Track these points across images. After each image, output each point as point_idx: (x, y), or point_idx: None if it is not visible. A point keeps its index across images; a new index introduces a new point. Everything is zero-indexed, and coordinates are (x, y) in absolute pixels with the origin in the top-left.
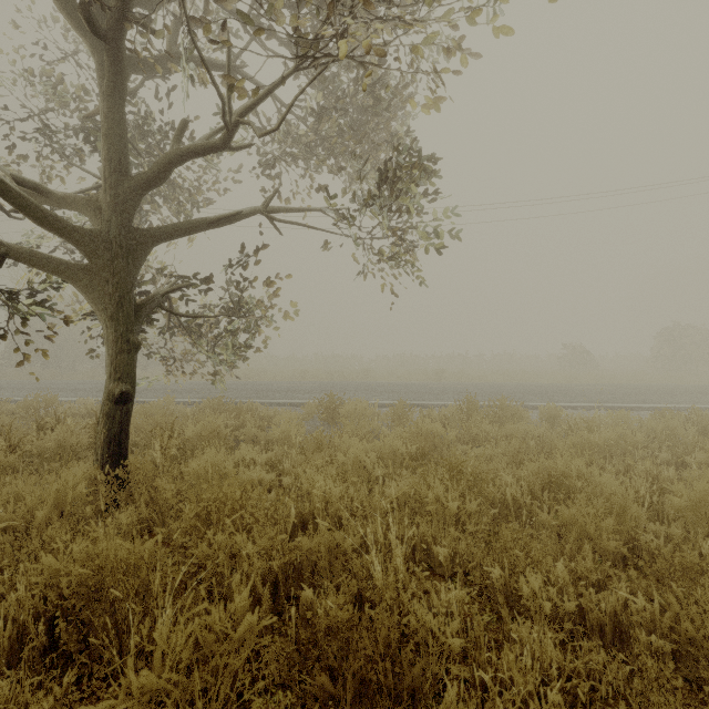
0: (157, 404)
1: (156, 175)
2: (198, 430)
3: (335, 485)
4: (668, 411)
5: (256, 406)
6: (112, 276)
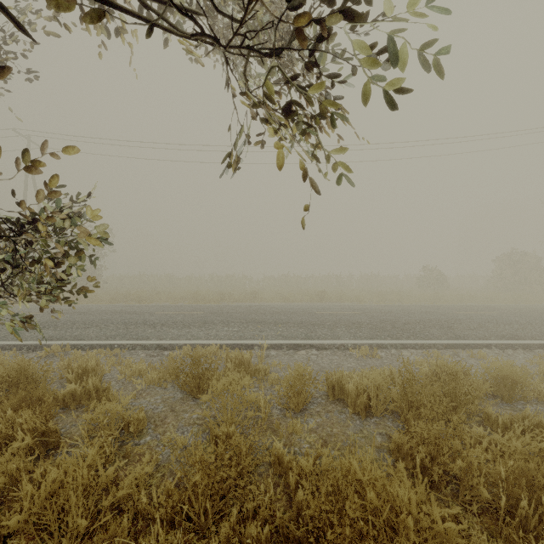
0: None
1: None
2: None
3: None
4: None
5: (92, 365)
6: None
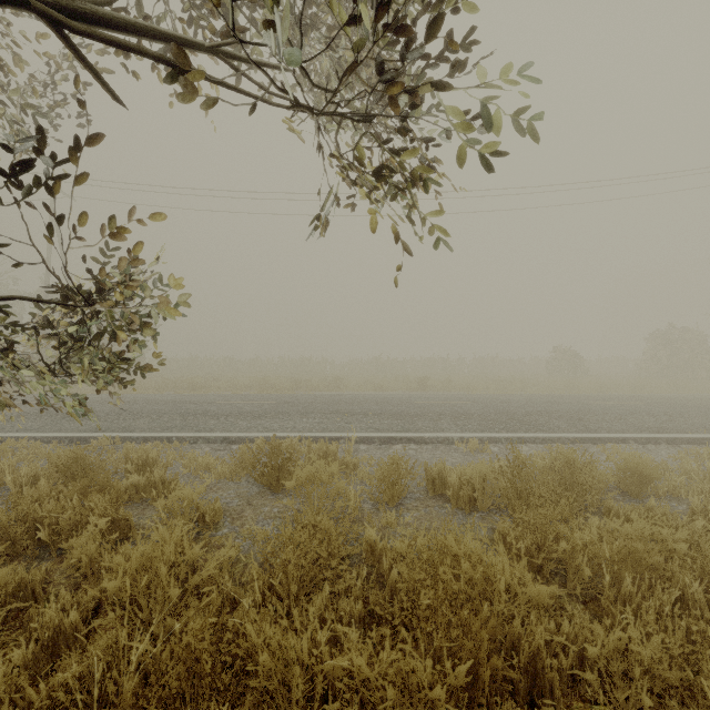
0: None
1: None
2: None
3: None
4: None
5: (154, 456)
6: None
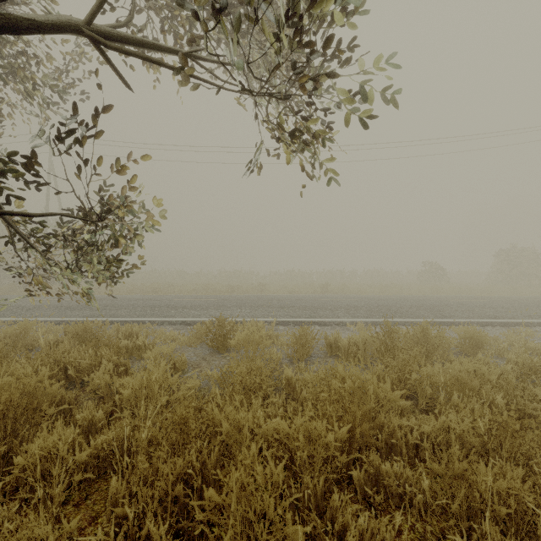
0: (7, 332)
1: None
2: None
3: None
4: None
5: (136, 329)
6: None
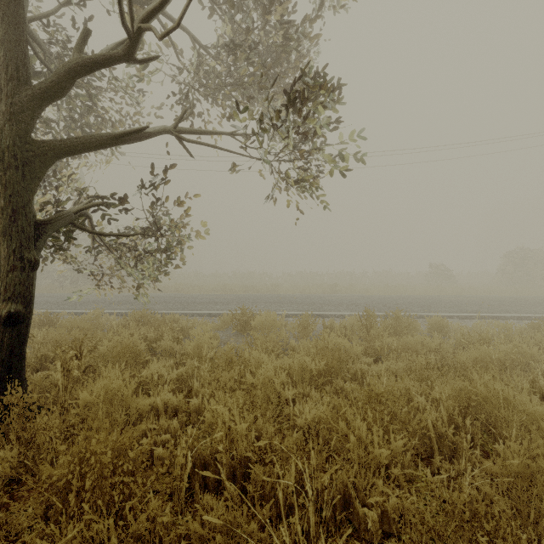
0: (87, 317)
1: (55, 84)
2: (113, 345)
3: (241, 416)
4: (543, 322)
5: (177, 317)
6: (4, 188)
